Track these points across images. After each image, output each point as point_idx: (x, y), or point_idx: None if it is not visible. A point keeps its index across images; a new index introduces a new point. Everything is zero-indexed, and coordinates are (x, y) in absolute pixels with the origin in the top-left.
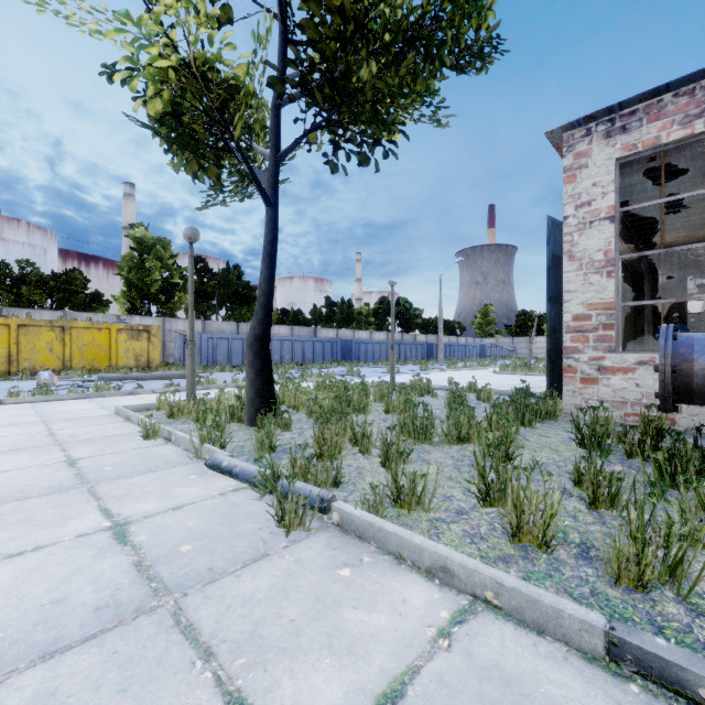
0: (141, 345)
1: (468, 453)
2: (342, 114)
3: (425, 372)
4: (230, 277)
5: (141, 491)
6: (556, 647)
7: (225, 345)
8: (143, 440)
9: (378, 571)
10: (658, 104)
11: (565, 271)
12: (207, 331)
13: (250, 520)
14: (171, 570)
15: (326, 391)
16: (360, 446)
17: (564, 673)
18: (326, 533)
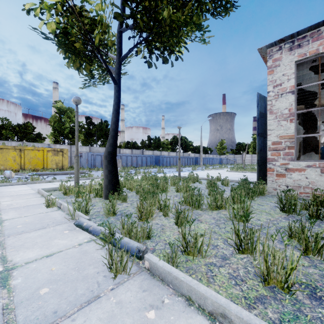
0: (59, 158)
1: (222, 215)
2: (154, 37)
3: (194, 171)
4: (103, 126)
5: (32, 243)
6: None
7: (99, 158)
8: (46, 208)
9: (174, 313)
10: (317, 32)
11: (268, 119)
12: (91, 151)
13: (93, 265)
14: (26, 313)
15: (146, 180)
16: (163, 212)
17: None
18: (140, 276)
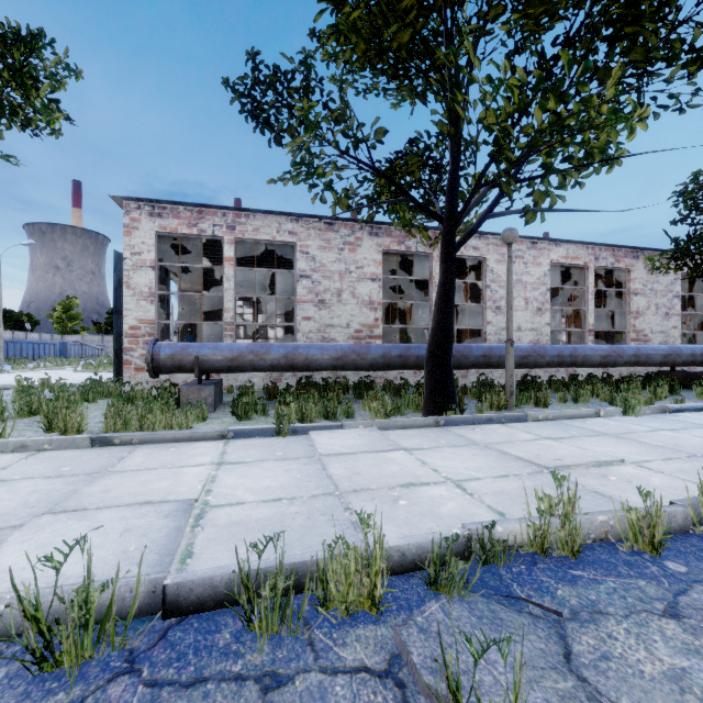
0: None
1: (39, 419)
2: None
3: None
4: None
5: None
6: (74, 450)
7: None
8: None
9: None
10: (177, 209)
11: (125, 295)
12: None
13: None
14: None
15: None
16: None
17: (75, 452)
18: None
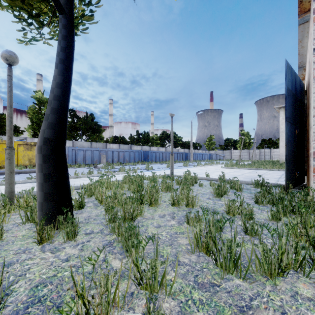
0: (32, 153)
1: None
2: None
3: (186, 167)
4: (88, 119)
5: None
6: None
7: (82, 153)
8: None
9: None
10: None
11: (314, 91)
12: (75, 146)
13: None
14: None
15: (128, 184)
16: (147, 313)
17: None
18: None
